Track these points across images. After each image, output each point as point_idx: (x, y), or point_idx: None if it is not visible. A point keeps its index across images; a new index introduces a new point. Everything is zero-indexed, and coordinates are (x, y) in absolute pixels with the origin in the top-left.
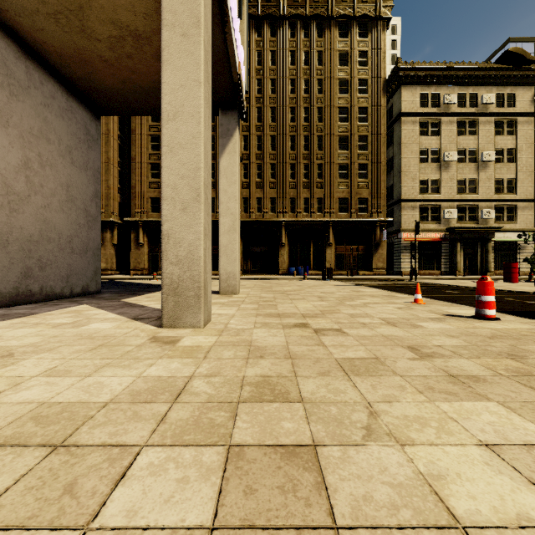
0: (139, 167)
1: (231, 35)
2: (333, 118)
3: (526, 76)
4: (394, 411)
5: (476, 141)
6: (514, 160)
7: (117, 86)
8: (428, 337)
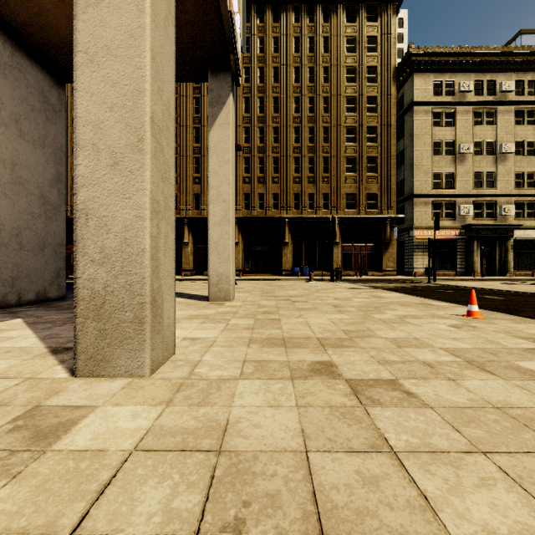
0: None
1: None
2: (339, 108)
3: None
4: None
5: (493, 132)
6: None
7: None
8: None
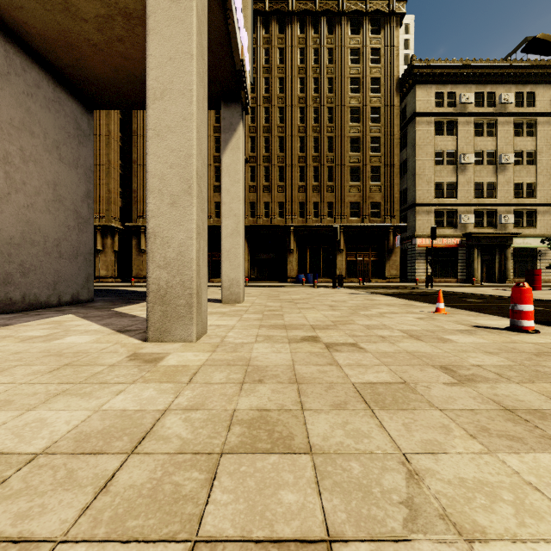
0: (141, 170)
1: (232, 12)
2: (344, 118)
3: (546, 74)
4: (442, 471)
5: (494, 143)
6: (534, 162)
7: (109, 75)
8: (462, 354)
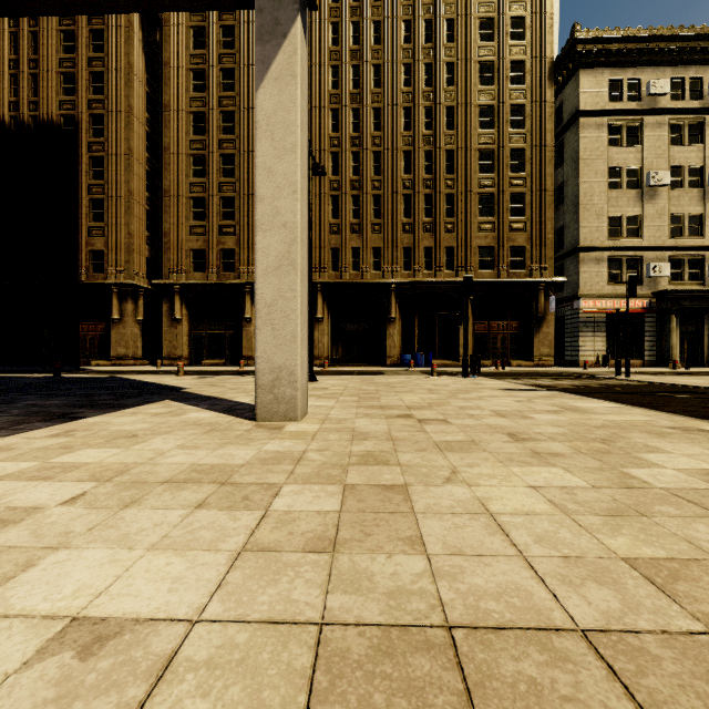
0: (174, 204)
1: None
2: (470, 122)
3: None
4: None
5: (700, 154)
6: None
7: None
8: None
